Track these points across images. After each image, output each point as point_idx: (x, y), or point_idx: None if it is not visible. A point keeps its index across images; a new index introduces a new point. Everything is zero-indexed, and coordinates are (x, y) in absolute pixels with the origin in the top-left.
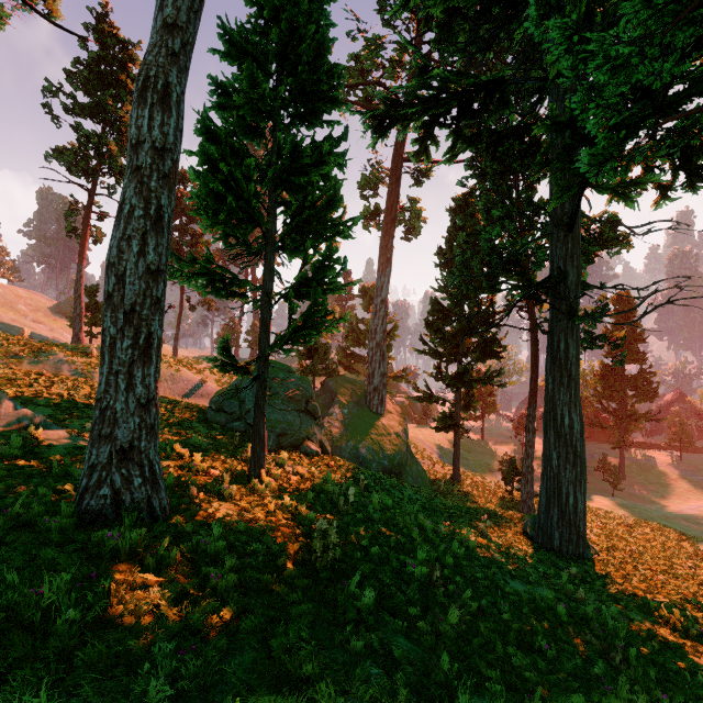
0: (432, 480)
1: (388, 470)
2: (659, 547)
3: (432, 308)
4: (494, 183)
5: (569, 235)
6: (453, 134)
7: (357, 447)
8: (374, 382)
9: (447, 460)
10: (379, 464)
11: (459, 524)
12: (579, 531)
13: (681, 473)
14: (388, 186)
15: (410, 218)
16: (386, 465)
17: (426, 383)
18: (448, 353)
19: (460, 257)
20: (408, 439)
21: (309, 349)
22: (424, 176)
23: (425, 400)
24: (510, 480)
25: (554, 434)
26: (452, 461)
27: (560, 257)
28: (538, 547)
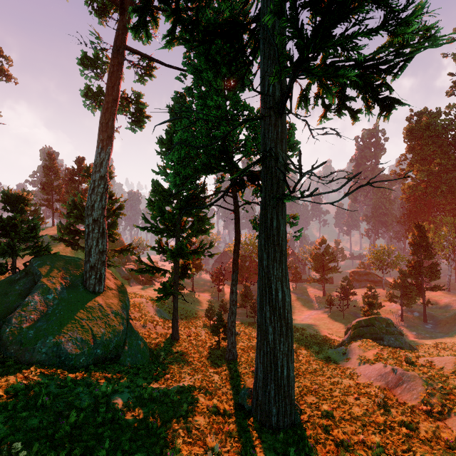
0: (153, 349)
1: (102, 359)
2: (319, 369)
3: (153, 188)
4: (210, 75)
5: (279, 120)
6: (172, 16)
7: (59, 343)
8: (90, 260)
9: (168, 316)
10: (89, 355)
11: (180, 442)
12: (291, 399)
13: (297, 296)
14: (109, 66)
15: (135, 110)
16: (99, 354)
17: (149, 256)
18: (168, 229)
19: (179, 137)
20: (128, 314)
21: (1, 226)
22: (147, 73)
23: (148, 272)
24: (218, 332)
25: (269, 309)
26: (171, 316)
27: (272, 140)
28: (259, 429)
